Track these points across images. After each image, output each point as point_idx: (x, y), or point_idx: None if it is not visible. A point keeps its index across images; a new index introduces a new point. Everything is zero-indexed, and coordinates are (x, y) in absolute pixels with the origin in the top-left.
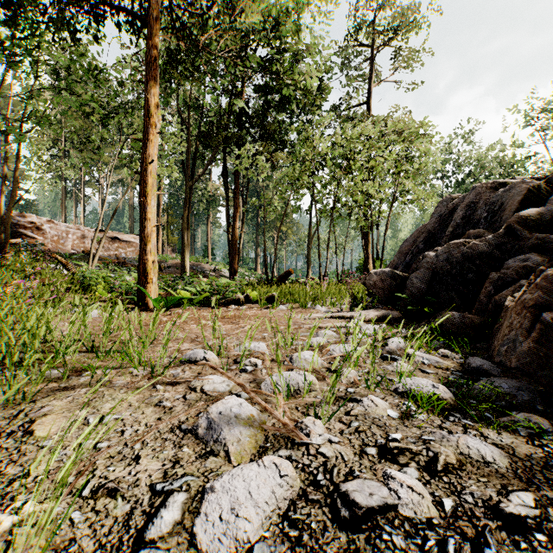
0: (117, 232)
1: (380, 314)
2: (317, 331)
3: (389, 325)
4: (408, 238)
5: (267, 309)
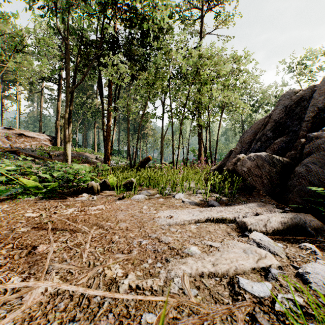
0: (23, 130)
1: (287, 219)
2: (215, 302)
3: (317, 245)
4: (247, 130)
5: (122, 199)
